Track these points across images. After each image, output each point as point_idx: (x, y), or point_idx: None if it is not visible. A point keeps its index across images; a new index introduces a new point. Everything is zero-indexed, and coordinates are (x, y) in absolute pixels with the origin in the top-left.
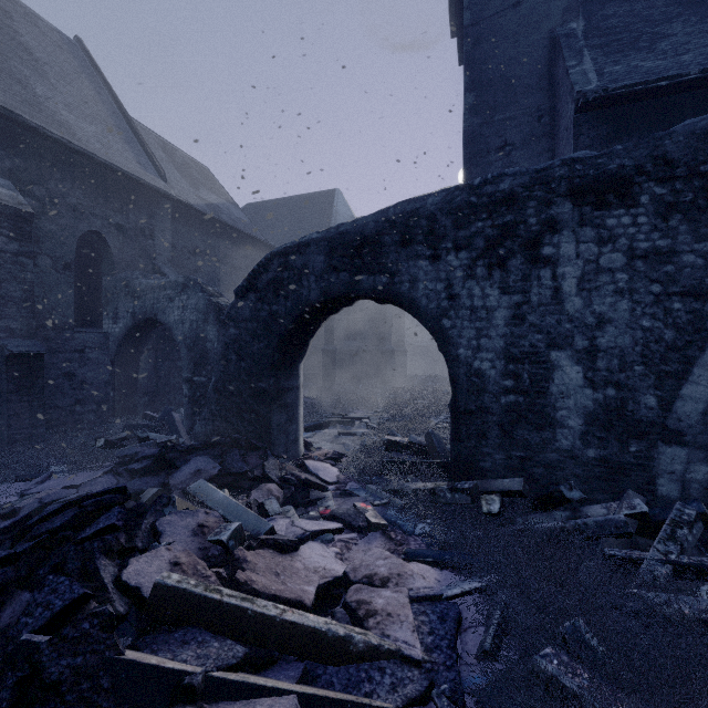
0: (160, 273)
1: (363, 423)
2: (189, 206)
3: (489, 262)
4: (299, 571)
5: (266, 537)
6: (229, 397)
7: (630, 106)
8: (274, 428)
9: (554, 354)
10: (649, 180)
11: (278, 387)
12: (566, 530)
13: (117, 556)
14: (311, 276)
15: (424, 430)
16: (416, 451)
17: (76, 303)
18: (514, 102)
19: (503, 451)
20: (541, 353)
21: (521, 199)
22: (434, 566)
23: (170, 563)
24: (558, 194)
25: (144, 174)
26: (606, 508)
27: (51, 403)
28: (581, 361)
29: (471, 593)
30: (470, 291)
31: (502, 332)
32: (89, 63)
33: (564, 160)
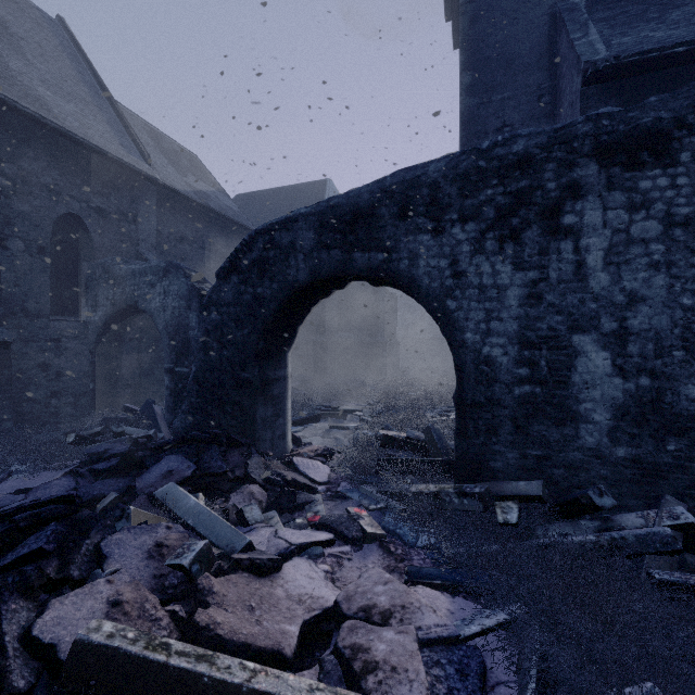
0: (144, 260)
1: (355, 416)
2: (175, 191)
3: (500, 234)
4: (279, 601)
5: (240, 556)
6: (210, 389)
7: (641, 77)
8: (259, 422)
9: (577, 338)
10: (691, 135)
11: (263, 378)
12: (601, 545)
13: (42, 592)
14: (299, 254)
15: (420, 424)
16: (414, 448)
17: (53, 290)
18: (513, 81)
19: (517, 450)
20: (561, 337)
21: (538, 162)
22: (443, 590)
23: (108, 603)
24: (581, 154)
25: (126, 156)
26: (643, 517)
27: (23, 395)
28: (608, 345)
29: (493, 630)
30: (478, 268)
31: (516, 313)
32: (71, 43)
33: (588, 116)
